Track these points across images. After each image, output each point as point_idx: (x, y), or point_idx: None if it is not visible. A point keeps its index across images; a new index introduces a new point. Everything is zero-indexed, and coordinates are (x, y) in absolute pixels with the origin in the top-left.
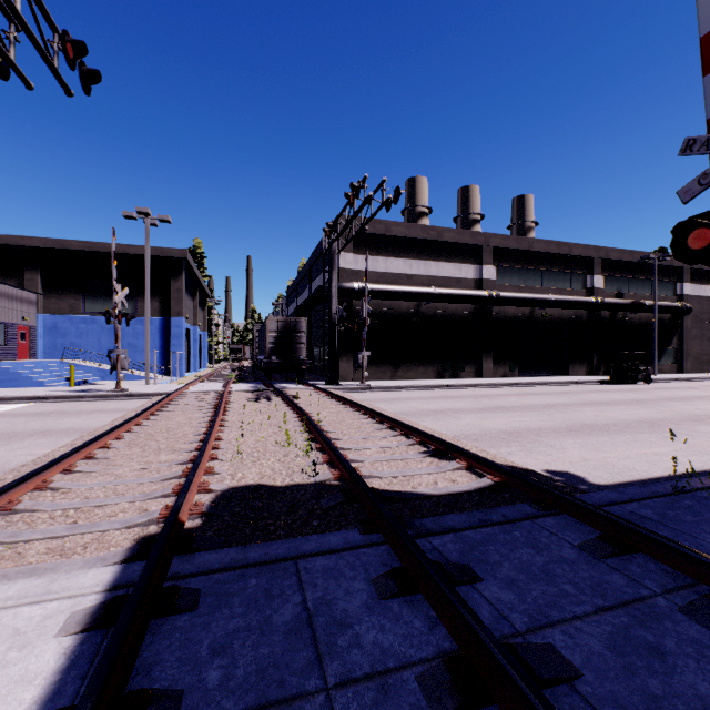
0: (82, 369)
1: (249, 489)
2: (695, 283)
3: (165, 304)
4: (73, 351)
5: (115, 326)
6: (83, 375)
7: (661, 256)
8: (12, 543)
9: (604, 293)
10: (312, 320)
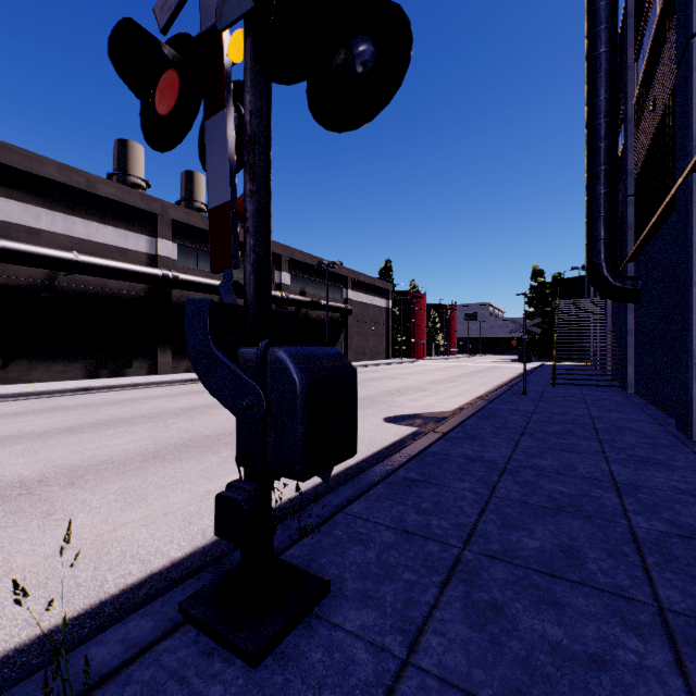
0: None
1: None
2: (355, 290)
3: None
4: None
5: None
6: None
7: (332, 263)
8: None
9: (291, 290)
10: None
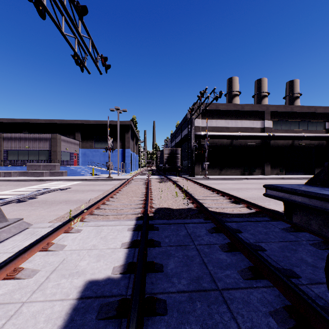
0: (94, 170)
1: (165, 208)
2: None
3: (123, 143)
4: (91, 162)
5: (109, 153)
6: (95, 172)
7: None
8: (104, 215)
9: None
10: (182, 148)
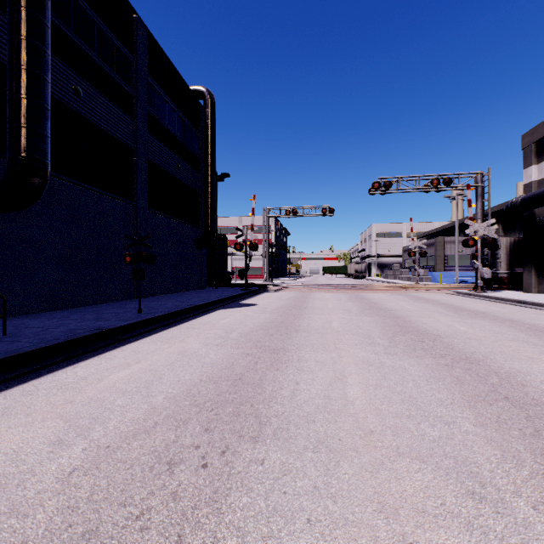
0: None
1: None
2: None
3: None
4: None
5: (413, 257)
6: None
7: None
8: None
9: None
10: None
